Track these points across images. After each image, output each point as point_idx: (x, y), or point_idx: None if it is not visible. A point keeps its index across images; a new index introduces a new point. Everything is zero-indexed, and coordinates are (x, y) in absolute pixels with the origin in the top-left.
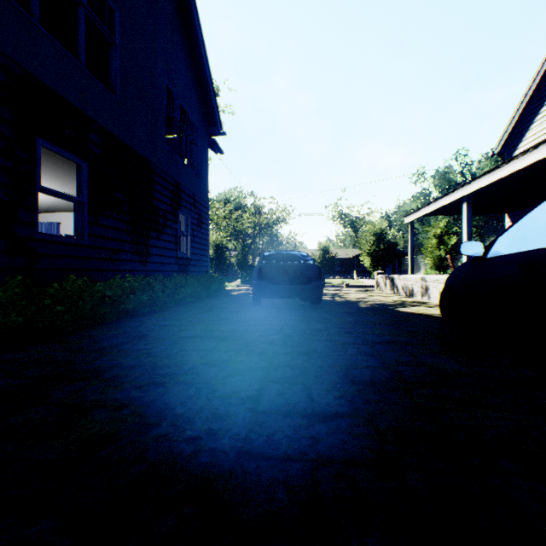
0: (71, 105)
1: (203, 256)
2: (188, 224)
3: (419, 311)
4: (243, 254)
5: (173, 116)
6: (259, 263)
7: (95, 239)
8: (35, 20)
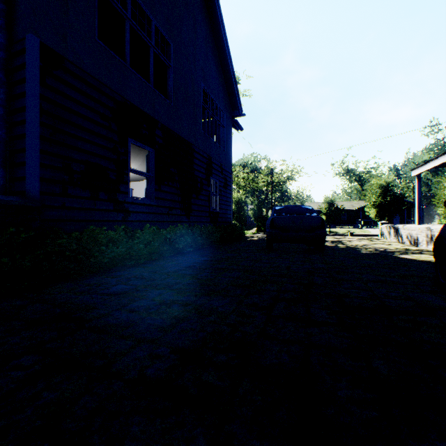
0: (146, 114)
1: (228, 210)
2: (217, 187)
3: (420, 258)
4: (258, 208)
5: (207, 108)
6: (271, 215)
7: (159, 200)
8: (128, 65)
